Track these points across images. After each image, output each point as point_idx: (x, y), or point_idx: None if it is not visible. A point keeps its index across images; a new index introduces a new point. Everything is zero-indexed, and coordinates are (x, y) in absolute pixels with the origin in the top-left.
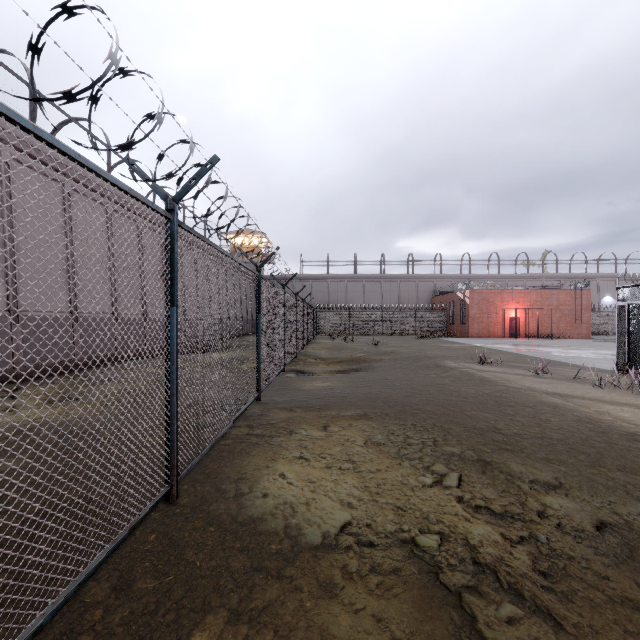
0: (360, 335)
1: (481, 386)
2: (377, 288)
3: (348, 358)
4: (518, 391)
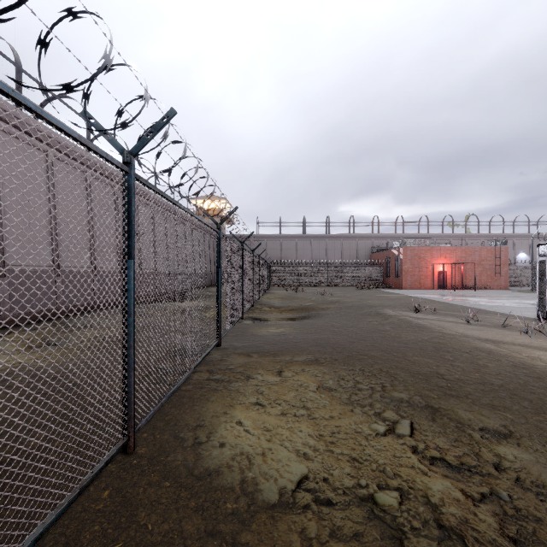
0: (308, 286)
1: (419, 332)
2: (323, 246)
3: (298, 307)
4: (453, 337)
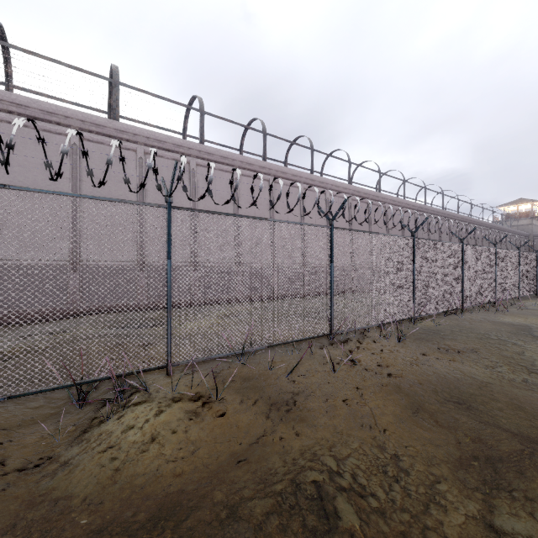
0: None
1: None
2: None
3: None
4: None
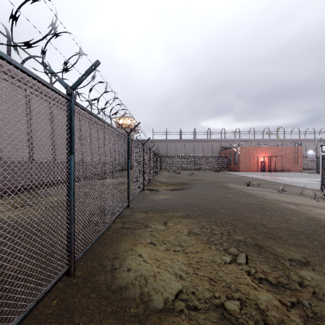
0: (183, 170)
1: (250, 198)
2: (192, 146)
3: (177, 182)
4: (270, 201)
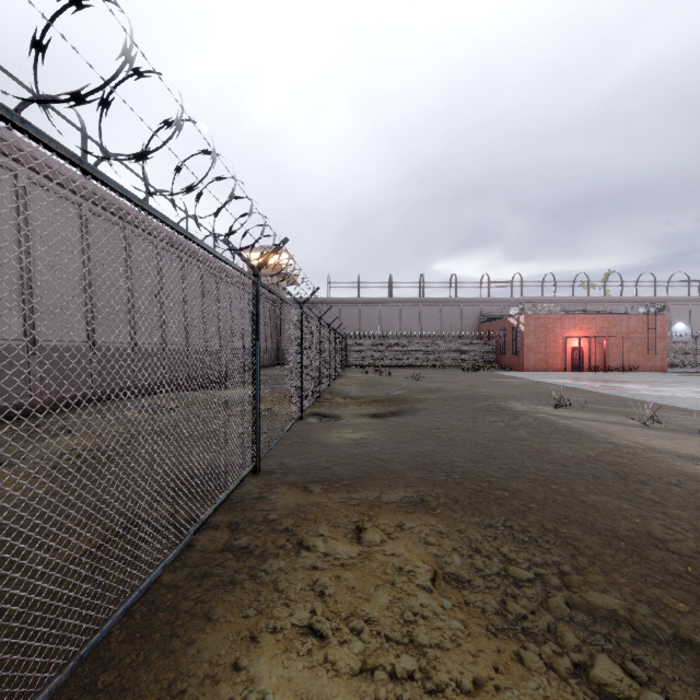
0: (396, 367)
1: (576, 443)
2: (415, 313)
3: (384, 397)
4: (635, 452)
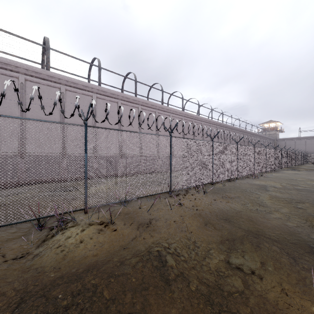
0: None
1: None
2: None
3: None
4: None
